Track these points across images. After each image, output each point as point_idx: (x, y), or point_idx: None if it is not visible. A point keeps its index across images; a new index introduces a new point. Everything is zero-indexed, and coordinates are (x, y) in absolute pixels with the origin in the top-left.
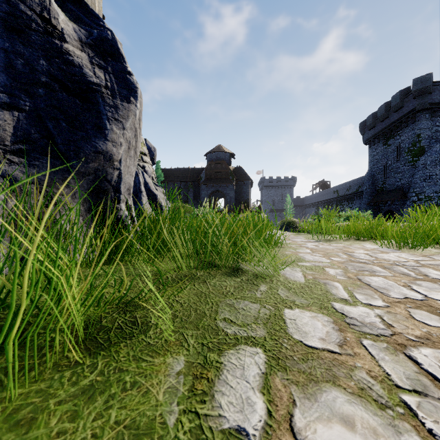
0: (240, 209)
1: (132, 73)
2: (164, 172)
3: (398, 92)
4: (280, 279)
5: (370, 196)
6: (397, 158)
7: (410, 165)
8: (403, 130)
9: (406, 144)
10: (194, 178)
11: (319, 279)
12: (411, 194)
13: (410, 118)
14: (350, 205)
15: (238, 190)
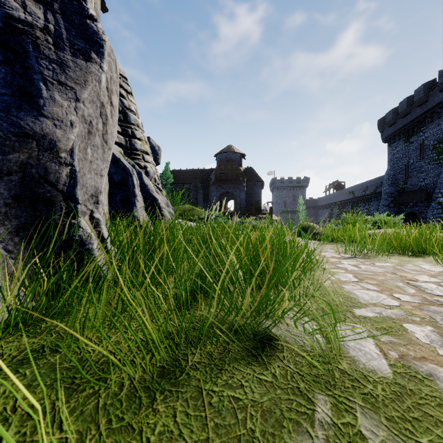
0: (251, 211)
1: (96, 18)
2: (173, 173)
3: (422, 85)
4: (344, 367)
5: (389, 197)
6: (420, 156)
7: (435, 163)
8: (427, 127)
9: (431, 141)
10: (204, 179)
11: (412, 361)
12: (437, 195)
13: (435, 113)
14: (367, 207)
15: (249, 191)
